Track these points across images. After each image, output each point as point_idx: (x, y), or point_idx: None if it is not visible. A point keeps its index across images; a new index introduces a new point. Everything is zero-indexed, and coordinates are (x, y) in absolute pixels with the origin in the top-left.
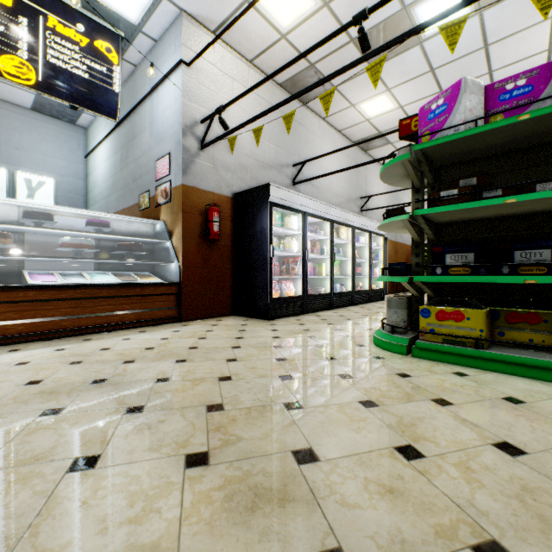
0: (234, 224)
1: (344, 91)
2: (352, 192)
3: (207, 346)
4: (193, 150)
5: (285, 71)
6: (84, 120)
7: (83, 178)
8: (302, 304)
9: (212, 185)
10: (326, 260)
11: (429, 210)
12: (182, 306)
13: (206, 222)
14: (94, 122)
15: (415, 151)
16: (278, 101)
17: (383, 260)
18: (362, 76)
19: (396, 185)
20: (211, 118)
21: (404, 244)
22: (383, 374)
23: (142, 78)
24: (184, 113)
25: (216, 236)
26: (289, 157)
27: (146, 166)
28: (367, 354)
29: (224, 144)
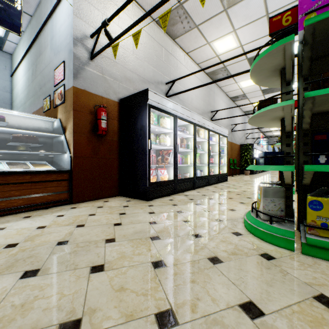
0: (120, 123)
1: (203, 30)
2: (205, 107)
3: (79, 239)
4: (83, 59)
5: (161, 9)
6: (8, 47)
7: (9, 91)
8: (173, 186)
9: (101, 90)
10: (190, 153)
11: (326, 90)
12: (73, 190)
13: (95, 120)
14: (16, 49)
15: (306, 26)
16: (155, 34)
17: (227, 153)
18: (217, 17)
19: (260, 83)
20: (98, 32)
21: (236, 144)
22: (299, 301)
23: (45, 5)
24: (74, 26)
25: (104, 132)
26: (163, 77)
27: (48, 76)
28: (252, 250)
29: (112, 58)
